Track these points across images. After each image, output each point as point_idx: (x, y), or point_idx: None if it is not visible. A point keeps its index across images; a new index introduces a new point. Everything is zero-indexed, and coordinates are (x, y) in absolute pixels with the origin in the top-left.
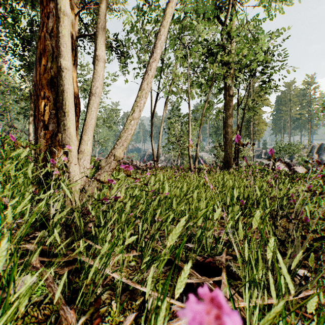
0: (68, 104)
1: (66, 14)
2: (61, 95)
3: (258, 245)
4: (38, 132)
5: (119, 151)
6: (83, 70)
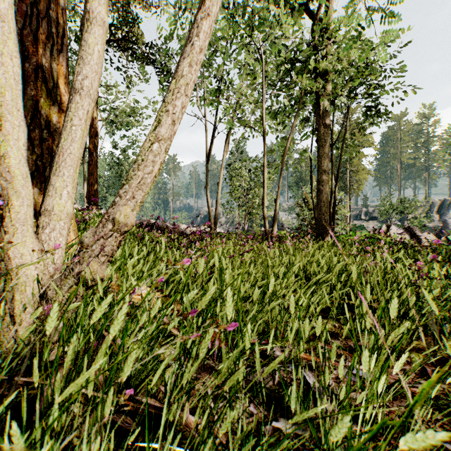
0: (1, 101)
1: None
2: None
3: None
4: None
5: (124, 210)
6: (109, 93)
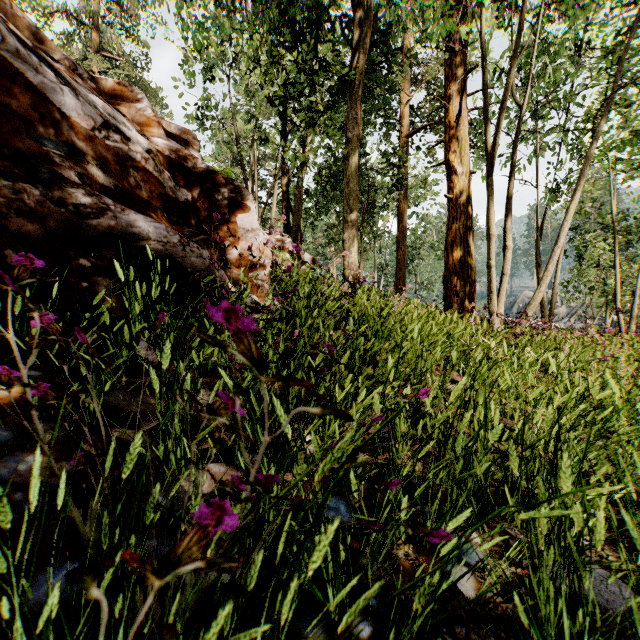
0: (494, 287)
1: (495, 235)
2: (489, 281)
3: None
4: (452, 299)
5: (529, 314)
6: None
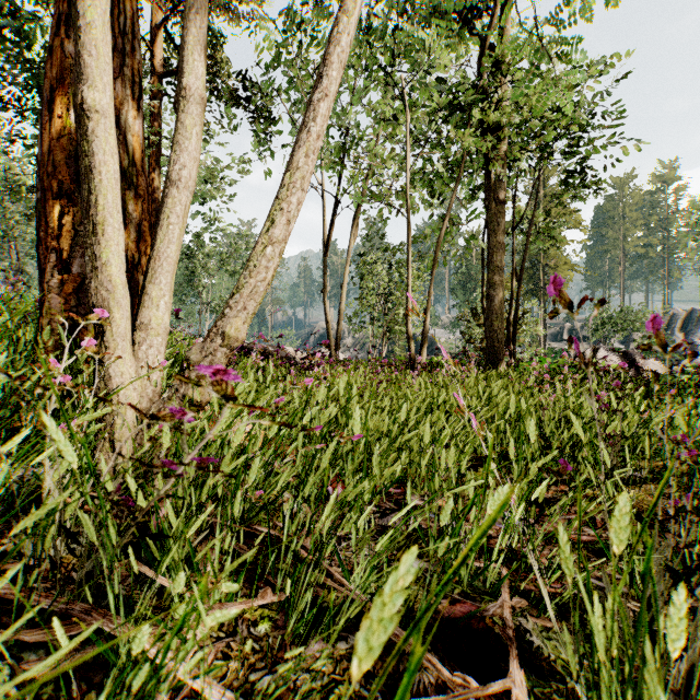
0: (104, 204)
1: None
2: (86, 181)
3: (599, 573)
4: (46, 279)
5: (236, 324)
6: None
